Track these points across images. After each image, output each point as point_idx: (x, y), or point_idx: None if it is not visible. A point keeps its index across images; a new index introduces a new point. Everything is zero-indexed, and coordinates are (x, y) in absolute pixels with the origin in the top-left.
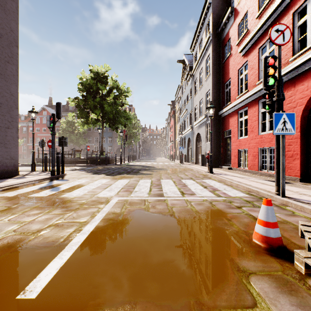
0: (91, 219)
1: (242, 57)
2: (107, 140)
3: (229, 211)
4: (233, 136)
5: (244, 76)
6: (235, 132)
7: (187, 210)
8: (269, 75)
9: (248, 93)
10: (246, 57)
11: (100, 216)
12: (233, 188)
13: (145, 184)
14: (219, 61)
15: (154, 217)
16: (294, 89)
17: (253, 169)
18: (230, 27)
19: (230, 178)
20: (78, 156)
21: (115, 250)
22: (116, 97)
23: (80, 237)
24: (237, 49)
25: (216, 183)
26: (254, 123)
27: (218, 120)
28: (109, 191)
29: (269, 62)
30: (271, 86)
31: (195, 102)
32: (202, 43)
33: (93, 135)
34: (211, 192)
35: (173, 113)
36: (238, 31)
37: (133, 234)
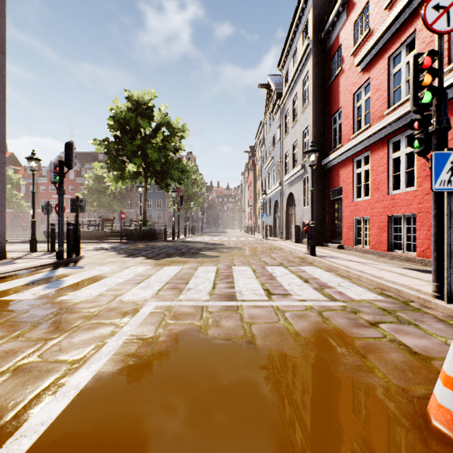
0: (93, 354)
1: (360, 72)
2: (155, 204)
3: (358, 334)
4: (346, 197)
5: (364, 103)
6: (350, 191)
7: (279, 330)
8: (423, 86)
9: (370, 129)
10: (367, 73)
11: (112, 346)
12: (353, 283)
13: (206, 275)
14: (324, 82)
15: (215, 350)
16: (452, 119)
17: (379, 249)
18: (340, 29)
19: (344, 264)
20: (110, 227)
21: (117, 451)
22: (167, 139)
23: (52, 408)
24: (353, 61)
25: (324, 274)
26: (381, 176)
27: (321, 173)
28: (144, 289)
29: (423, 62)
30: (427, 105)
31: (286, 146)
32: (297, 56)
33: (133, 197)
34: (318, 291)
35: (253, 164)
36: (354, 34)
37: (168, 399)
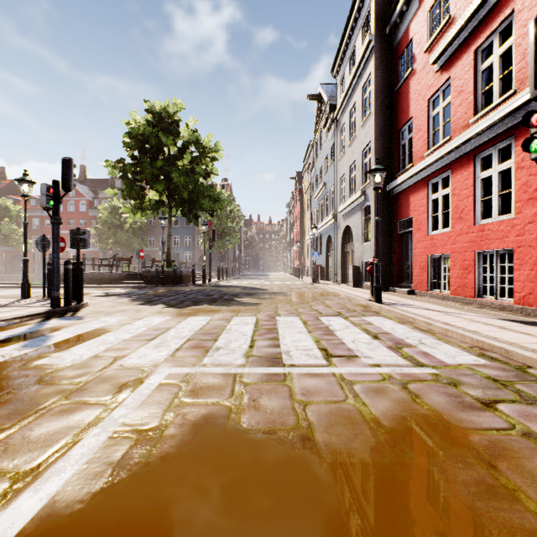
0: (53, 460)
1: (437, 72)
2: (183, 241)
3: (470, 422)
4: (418, 229)
5: (442, 110)
6: (423, 222)
7: (349, 415)
8: None
9: (451, 142)
10: (447, 72)
11: (88, 445)
12: (439, 340)
13: (242, 328)
14: (389, 87)
15: (252, 453)
16: None
17: (462, 294)
18: (410, 20)
19: (422, 314)
20: (127, 269)
21: None
22: (196, 160)
23: None
24: (427, 58)
25: (397, 327)
26: (466, 202)
27: (386, 201)
28: (156, 348)
29: None
30: None
31: (341, 170)
32: (356, 58)
33: (157, 233)
34: (394, 351)
35: (300, 193)
36: (429, 24)
37: None
